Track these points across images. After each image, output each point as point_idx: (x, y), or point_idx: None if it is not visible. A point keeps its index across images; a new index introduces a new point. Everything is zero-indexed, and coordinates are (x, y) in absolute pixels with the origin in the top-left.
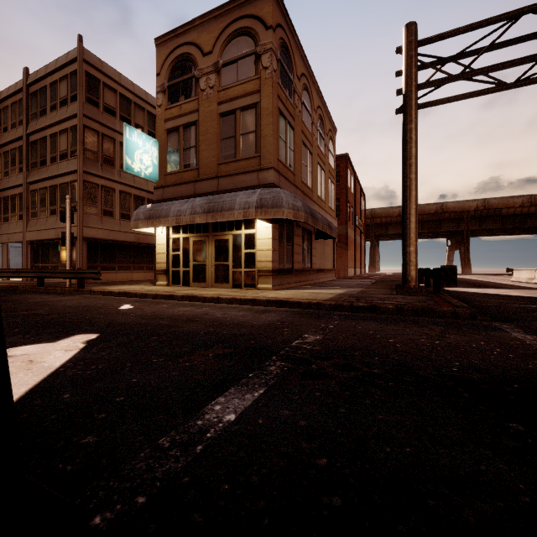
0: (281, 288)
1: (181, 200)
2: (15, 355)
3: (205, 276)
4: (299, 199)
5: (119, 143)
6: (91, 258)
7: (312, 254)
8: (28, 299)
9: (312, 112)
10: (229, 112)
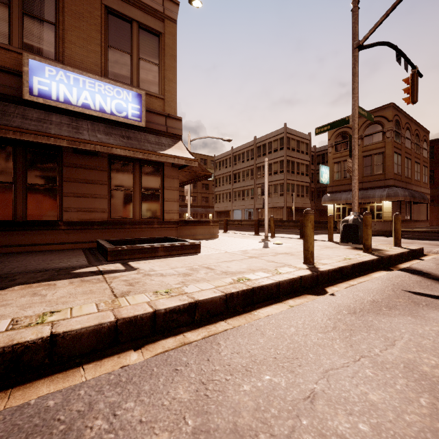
0: None
1: (345, 193)
2: None
3: None
4: (406, 190)
5: (296, 163)
6: (287, 215)
7: (411, 212)
8: None
9: (411, 137)
10: (368, 156)
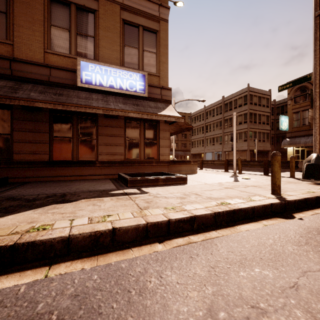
0: None
1: (304, 137)
2: None
3: None
4: None
5: (257, 114)
6: (250, 156)
7: None
8: None
9: None
10: None
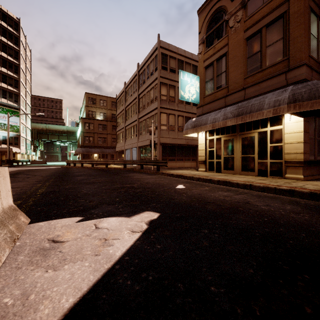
0: (312, 178)
1: (215, 111)
2: (101, 227)
3: (233, 165)
4: None
5: (177, 88)
6: (163, 154)
7: None
8: (134, 176)
9: None
10: (255, 33)
